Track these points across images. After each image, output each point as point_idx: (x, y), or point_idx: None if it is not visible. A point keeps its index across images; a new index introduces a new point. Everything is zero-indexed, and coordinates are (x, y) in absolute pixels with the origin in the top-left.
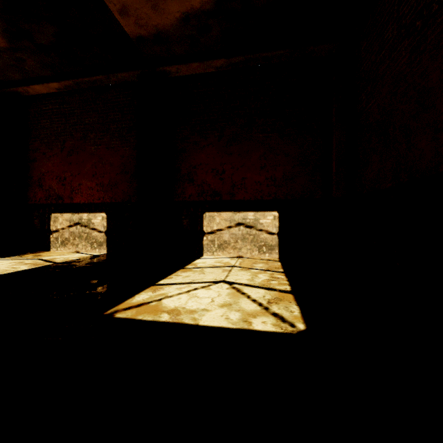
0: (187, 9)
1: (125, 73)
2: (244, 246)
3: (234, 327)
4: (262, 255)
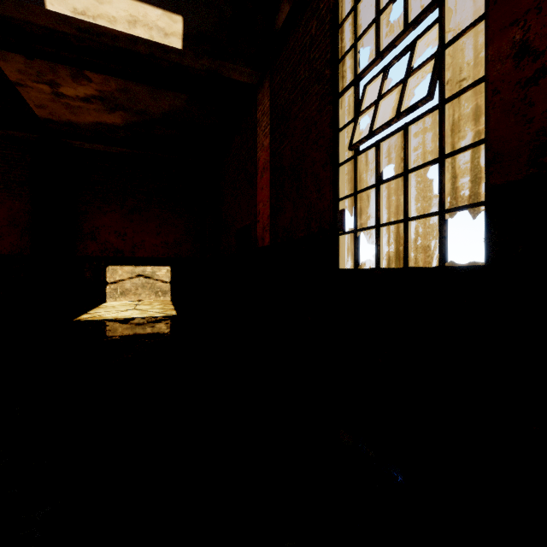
0: (101, 121)
1: (19, 133)
2: (144, 292)
3: (147, 316)
4: (158, 298)
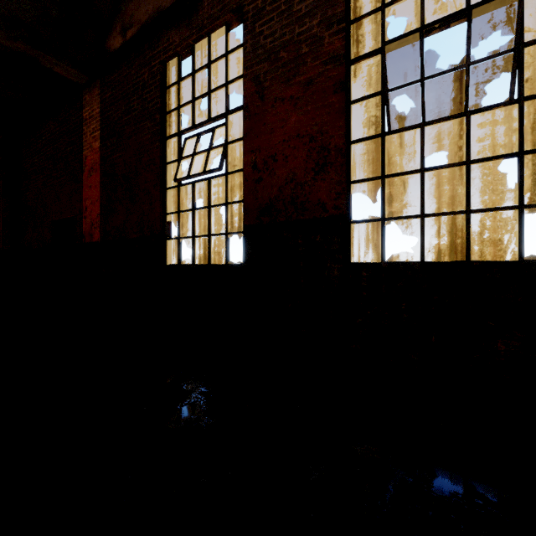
0: None
1: None
2: None
3: None
4: None
